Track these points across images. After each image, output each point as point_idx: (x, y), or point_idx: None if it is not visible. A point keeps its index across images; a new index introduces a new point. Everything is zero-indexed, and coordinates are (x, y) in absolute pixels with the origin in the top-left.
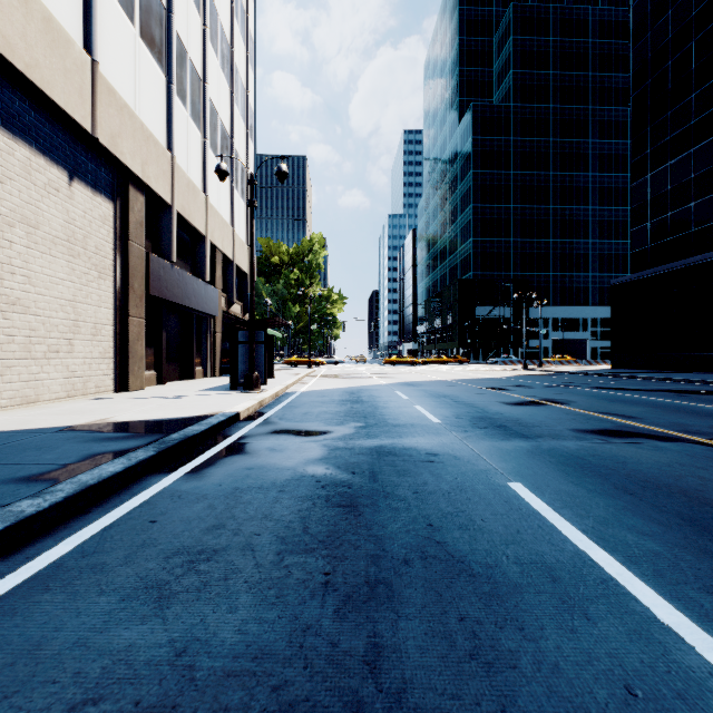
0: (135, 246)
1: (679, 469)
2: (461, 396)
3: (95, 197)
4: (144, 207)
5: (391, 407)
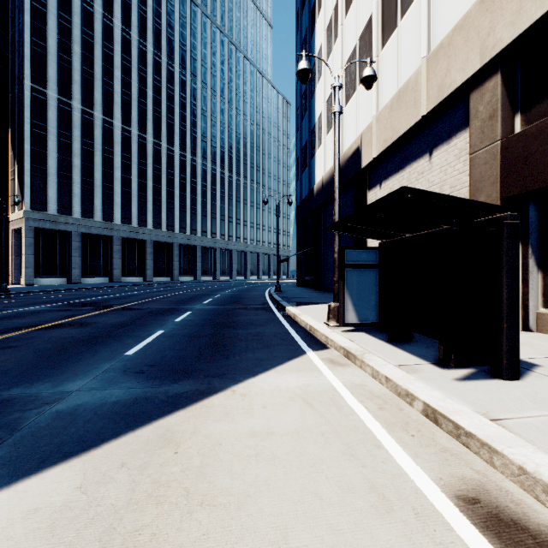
0: (481, 154)
1: (162, 304)
2: (71, 338)
3: (451, 145)
4: (499, 87)
5: (198, 319)
